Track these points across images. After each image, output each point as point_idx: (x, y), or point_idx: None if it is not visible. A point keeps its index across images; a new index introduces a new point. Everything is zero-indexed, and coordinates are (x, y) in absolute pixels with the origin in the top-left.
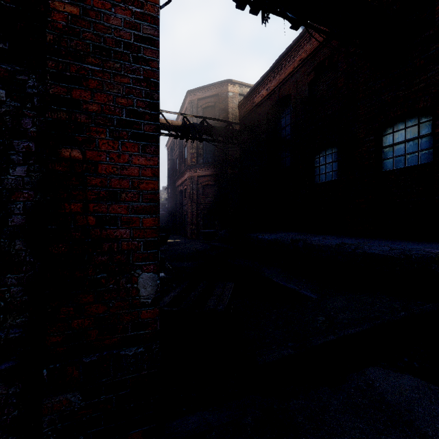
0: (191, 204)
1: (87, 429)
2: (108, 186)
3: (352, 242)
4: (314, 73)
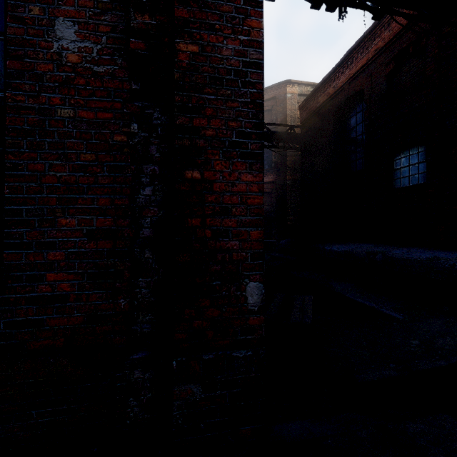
0: None
1: (206, 418)
2: (221, 202)
3: (448, 256)
4: (394, 62)
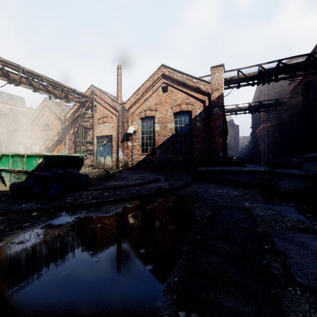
0: (263, 144)
1: None
2: (217, 143)
3: None
4: None
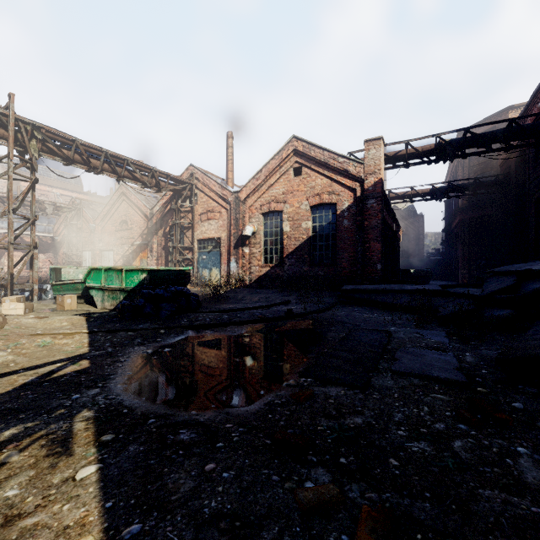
0: (461, 247)
1: None
2: (372, 250)
3: None
4: None
